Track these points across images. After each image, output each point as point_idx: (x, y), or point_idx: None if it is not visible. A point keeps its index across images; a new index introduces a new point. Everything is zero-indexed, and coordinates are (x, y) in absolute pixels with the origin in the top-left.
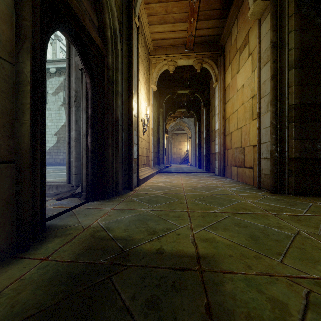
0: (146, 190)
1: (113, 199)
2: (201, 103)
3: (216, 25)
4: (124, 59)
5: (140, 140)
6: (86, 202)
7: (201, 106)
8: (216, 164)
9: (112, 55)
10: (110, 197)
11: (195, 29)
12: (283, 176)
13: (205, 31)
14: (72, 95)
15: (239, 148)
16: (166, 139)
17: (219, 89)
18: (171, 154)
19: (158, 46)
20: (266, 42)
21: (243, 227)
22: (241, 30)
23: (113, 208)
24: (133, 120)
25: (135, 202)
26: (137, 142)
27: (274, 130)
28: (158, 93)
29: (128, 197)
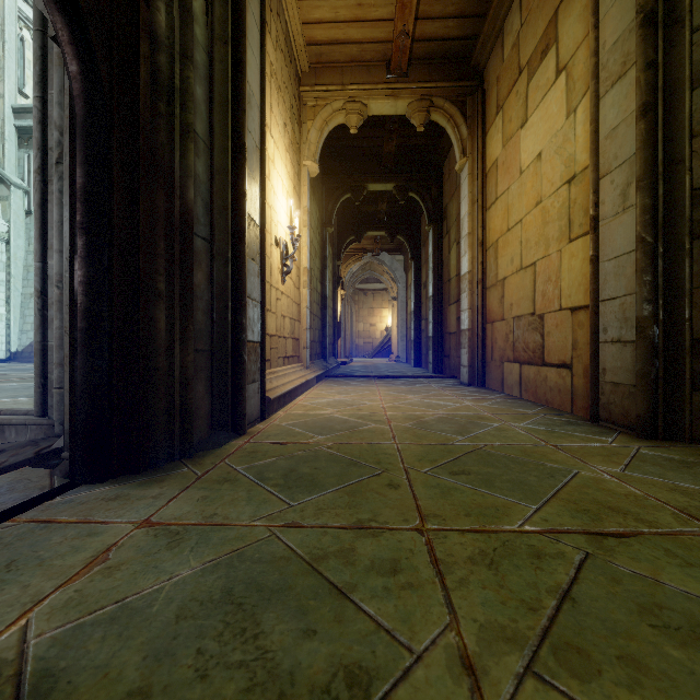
0: (283, 435)
1: (165, 474)
2: (423, 216)
3: (468, 10)
4: (218, 46)
5: (272, 293)
6: (62, 492)
7: (421, 224)
8: (463, 357)
9: (170, 8)
10: (161, 464)
11: (414, 18)
12: (675, 390)
13: (440, 26)
14: (53, 144)
15: (527, 317)
16: (341, 300)
17: (472, 175)
18: (353, 335)
19: (321, 63)
20: (617, 21)
21: (697, 641)
22: (532, 17)
23: (145, 520)
24: (244, 228)
25: (239, 485)
26: (261, 296)
27: (648, 259)
28: (323, 189)
29: (221, 464)
